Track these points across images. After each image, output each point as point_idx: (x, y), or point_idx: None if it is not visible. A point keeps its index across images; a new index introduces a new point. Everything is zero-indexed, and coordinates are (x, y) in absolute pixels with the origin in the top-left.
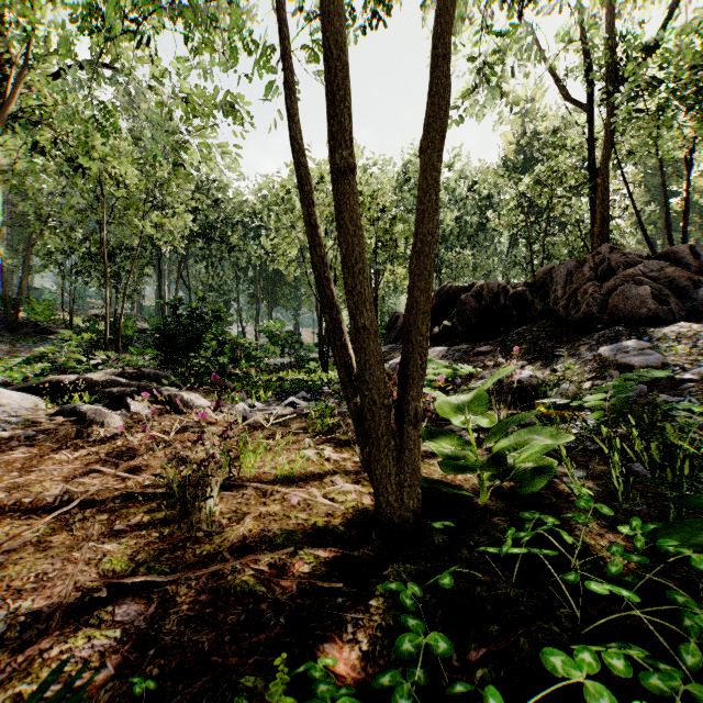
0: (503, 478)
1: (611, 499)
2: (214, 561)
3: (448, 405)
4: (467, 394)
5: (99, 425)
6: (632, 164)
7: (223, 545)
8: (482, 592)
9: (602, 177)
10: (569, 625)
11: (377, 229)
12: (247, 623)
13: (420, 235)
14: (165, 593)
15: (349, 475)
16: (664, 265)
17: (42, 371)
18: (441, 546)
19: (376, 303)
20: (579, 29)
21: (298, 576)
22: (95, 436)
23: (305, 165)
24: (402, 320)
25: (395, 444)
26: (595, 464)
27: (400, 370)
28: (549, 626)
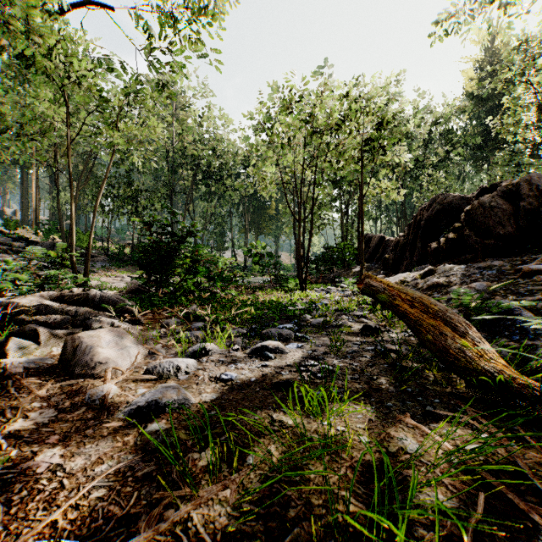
0: None
1: None
2: None
3: None
4: None
5: None
6: None
7: None
8: None
9: None
10: None
11: (362, 133)
12: None
13: None
14: None
15: None
16: None
17: None
18: None
19: (361, 217)
20: None
21: None
22: None
23: None
24: (376, 240)
25: None
26: None
27: None
28: None
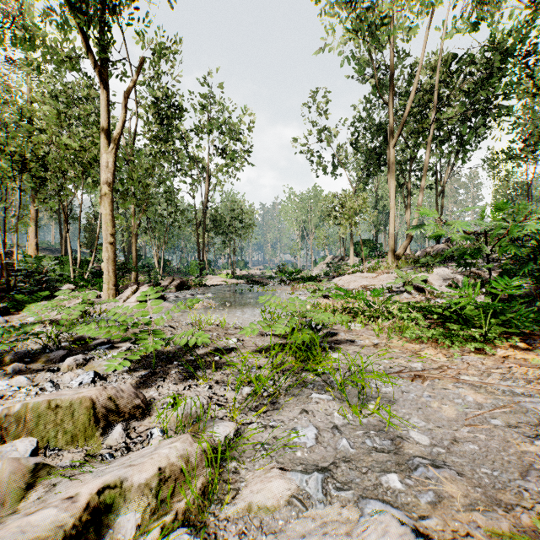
0: None
1: None
2: None
3: None
4: None
5: None
6: None
7: None
8: None
9: None
10: None
11: None
12: None
13: None
14: None
15: None
16: None
17: None
18: None
19: None
20: None
21: None
22: None
23: None
24: None
25: None
26: None
27: None
28: None
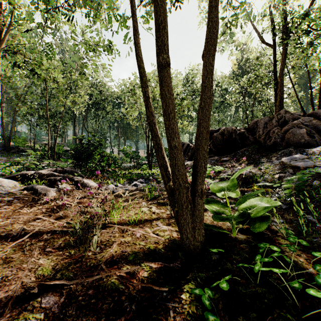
0: (243, 223)
1: (299, 234)
2: (97, 270)
3: (216, 187)
4: (227, 181)
5: (43, 195)
6: (292, 73)
7: (101, 260)
8: (242, 290)
9: (280, 78)
10: (294, 312)
11: None
12: (114, 308)
13: (203, 99)
14: (69, 289)
15: (165, 221)
16: (311, 119)
17: (18, 169)
18: (215, 261)
19: None
20: (268, 10)
21: (141, 279)
22: (41, 200)
23: (143, 67)
24: (186, 145)
25: (191, 207)
26: (287, 215)
27: (193, 169)
28: (285, 314)
